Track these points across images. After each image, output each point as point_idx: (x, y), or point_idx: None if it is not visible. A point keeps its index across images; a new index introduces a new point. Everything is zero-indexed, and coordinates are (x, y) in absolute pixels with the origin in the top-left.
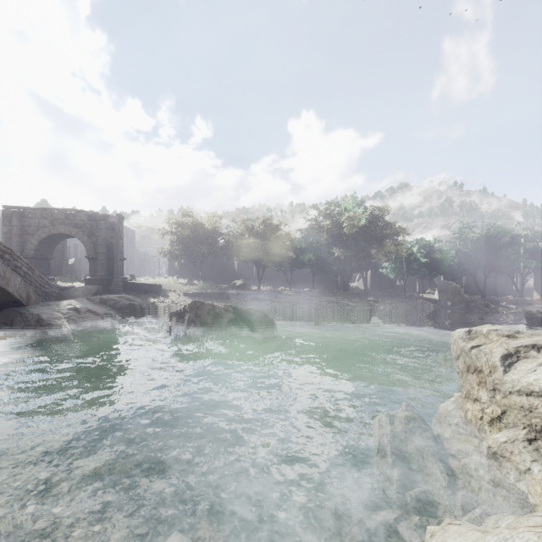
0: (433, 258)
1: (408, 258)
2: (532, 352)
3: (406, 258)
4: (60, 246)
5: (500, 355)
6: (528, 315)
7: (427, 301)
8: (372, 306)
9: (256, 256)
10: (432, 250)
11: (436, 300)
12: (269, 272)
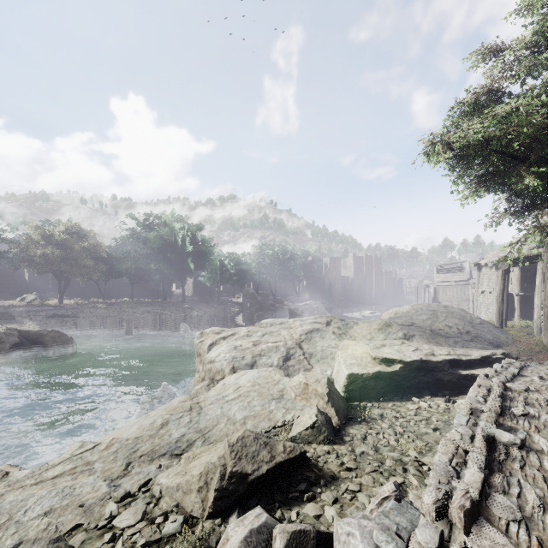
0: (240, 269)
1: (221, 269)
2: (222, 341)
3: (219, 269)
4: None
5: (209, 344)
6: (290, 311)
7: (235, 304)
8: (186, 313)
9: (55, 267)
10: (239, 262)
11: (241, 303)
12: (77, 281)
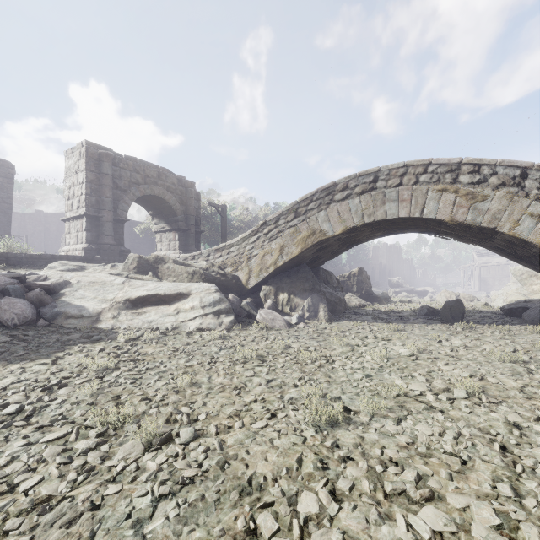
0: None
1: None
2: None
3: None
4: (6, 205)
5: None
6: (393, 283)
7: None
8: None
9: None
10: None
11: None
12: None
